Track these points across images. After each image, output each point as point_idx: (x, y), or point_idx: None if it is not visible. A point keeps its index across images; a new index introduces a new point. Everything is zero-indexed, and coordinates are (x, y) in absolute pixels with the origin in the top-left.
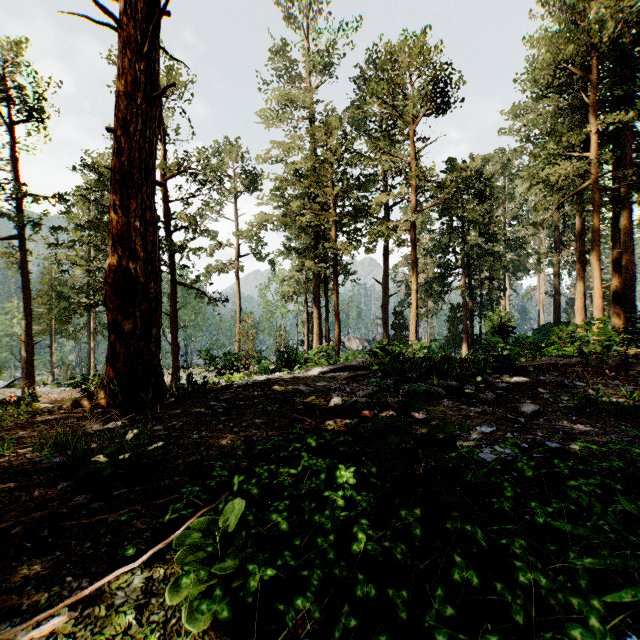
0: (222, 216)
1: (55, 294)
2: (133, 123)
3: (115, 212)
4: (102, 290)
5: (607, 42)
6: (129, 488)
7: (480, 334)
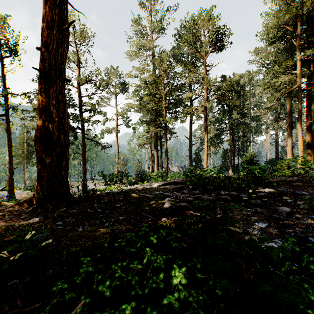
0: (109, 105)
1: (26, 144)
2: (51, 44)
3: (41, 95)
4: None
5: (305, 14)
6: (21, 278)
7: (238, 164)
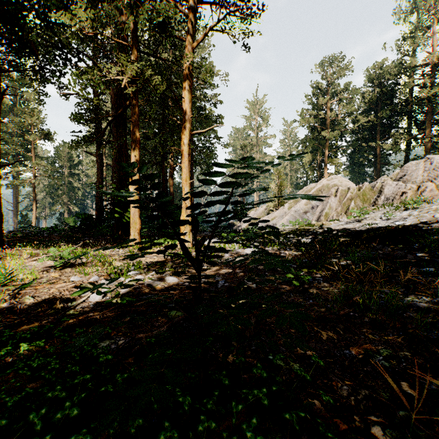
0: None
1: None
2: None
3: None
4: None
5: None
6: None
7: None
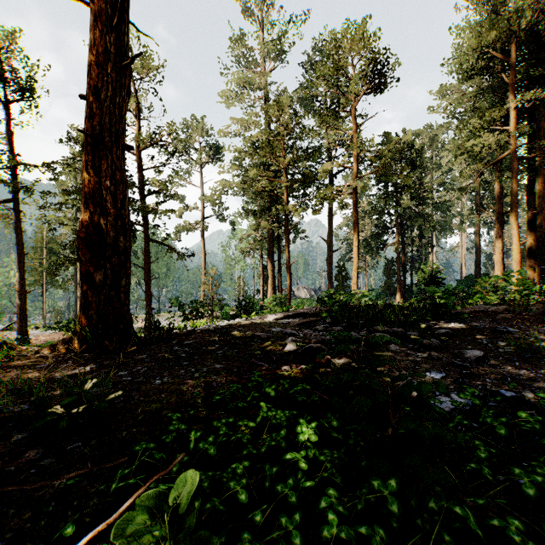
0: (189, 183)
1: (46, 250)
2: (104, 90)
3: (87, 172)
4: None
5: (524, 30)
6: (84, 441)
7: (411, 284)
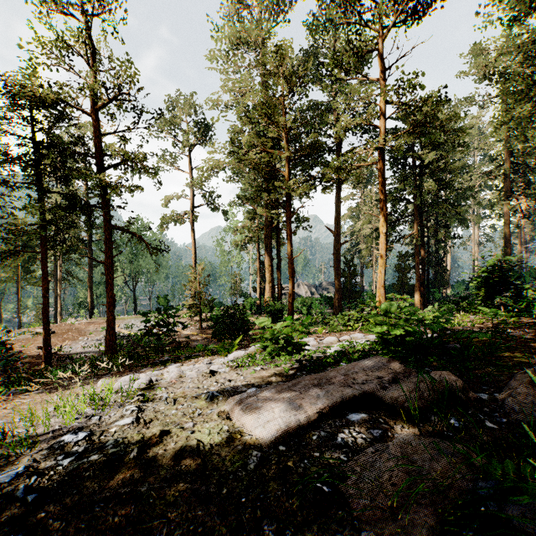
0: (178, 168)
1: (21, 243)
2: None
3: None
4: (13, 232)
5: None
6: None
7: (427, 282)
